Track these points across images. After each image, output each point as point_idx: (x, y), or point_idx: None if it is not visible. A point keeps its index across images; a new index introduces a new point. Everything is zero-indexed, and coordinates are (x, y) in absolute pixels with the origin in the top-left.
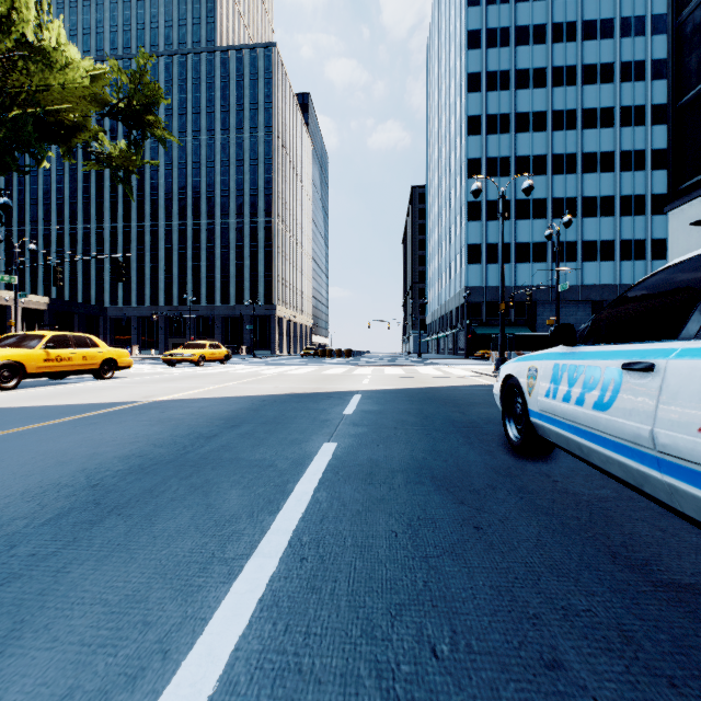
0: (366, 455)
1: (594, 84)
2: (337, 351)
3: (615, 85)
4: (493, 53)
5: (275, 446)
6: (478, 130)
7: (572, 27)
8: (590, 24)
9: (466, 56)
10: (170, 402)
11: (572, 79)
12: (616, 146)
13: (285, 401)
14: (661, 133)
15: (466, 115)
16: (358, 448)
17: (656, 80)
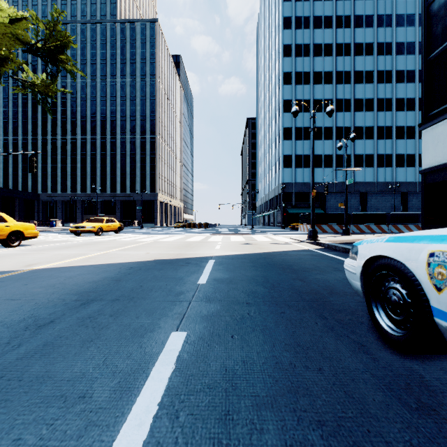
0: (219, 359)
1: (361, 56)
2: (199, 224)
3: (374, 57)
4: (299, 32)
5: (110, 342)
6: (289, 82)
7: (348, 19)
8: (359, 18)
9: (282, 33)
10: (44, 271)
11: (348, 52)
12: (374, 95)
13: (149, 268)
14: (401, 88)
15: (282, 71)
16: (210, 343)
17: (398, 55)
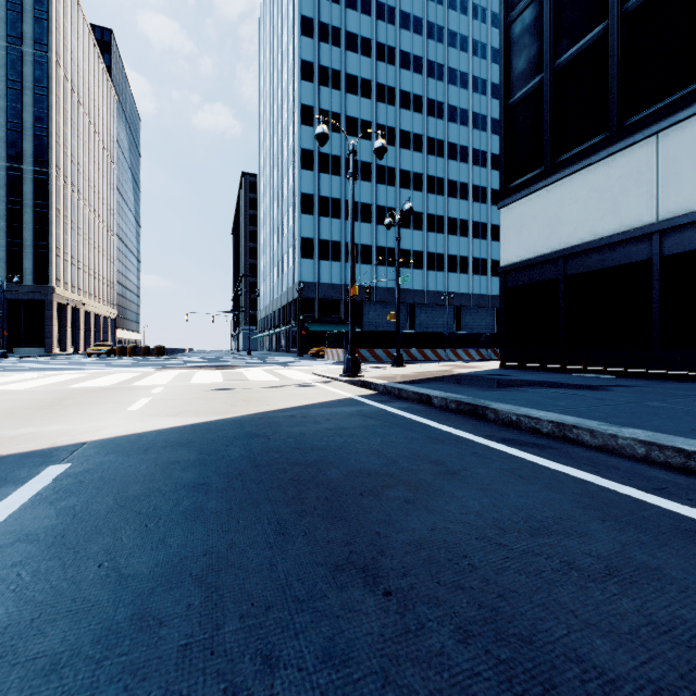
0: None
1: (408, 110)
2: (144, 348)
3: (423, 117)
4: (325, 48)
5: None
6: (311, 122)
7: (392, 52)
8: (406, 55)
9: (299, 40)
10: None
11: (392, 99)
12: (424, 169)
13: None
14: (454, 167)
15: (299, 102)
16: None
17: (451, 122)
